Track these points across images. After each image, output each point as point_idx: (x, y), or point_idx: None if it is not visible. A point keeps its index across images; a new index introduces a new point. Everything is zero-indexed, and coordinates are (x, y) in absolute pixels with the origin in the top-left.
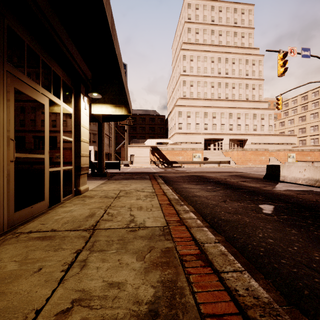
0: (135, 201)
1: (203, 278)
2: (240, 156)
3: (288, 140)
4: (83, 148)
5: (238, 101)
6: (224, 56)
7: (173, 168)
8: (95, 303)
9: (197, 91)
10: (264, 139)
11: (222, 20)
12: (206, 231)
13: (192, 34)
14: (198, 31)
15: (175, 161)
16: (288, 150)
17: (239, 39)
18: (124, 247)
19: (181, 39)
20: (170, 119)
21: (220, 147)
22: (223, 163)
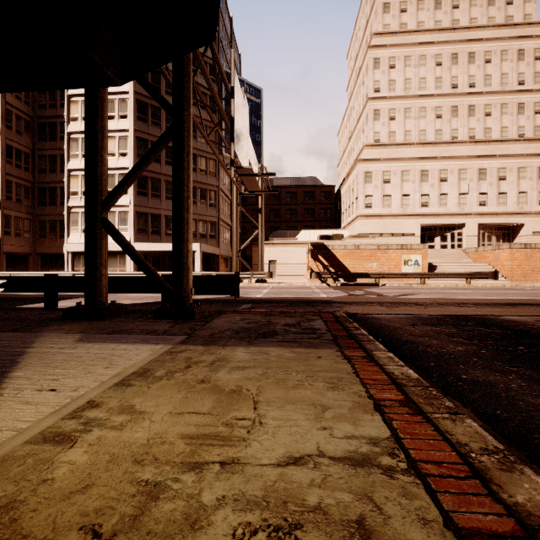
0: None
1: None
2: (518, 260)
3: None
4: None
5: (500, 141)
6: (465, 50)
7: (361, 287)
8: None
9: (405, 129)
10: None
11: None
12: None
13: (393, 15)
14: (406, 7)
15: (364, 273)
16: None
17: (501, 9)
18: None
19: (367, 31)
20: (346, 191)
21: (456, 242)
22: (480, 278)
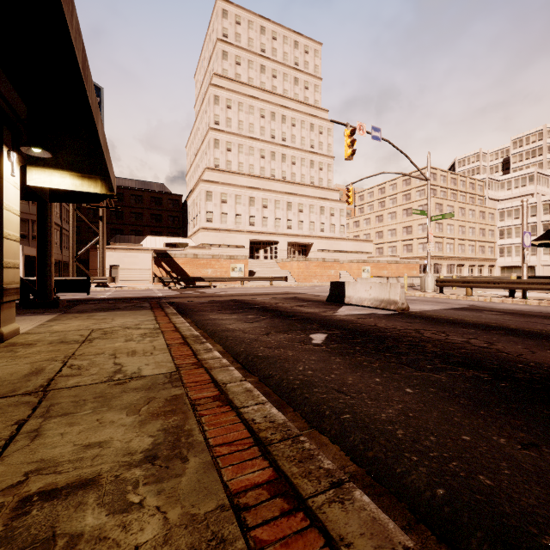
0: (123, 344)
1: (219, 416)
2: (302, 269)
3: (363, 247)
4: (8, 251)
5: (300, 184)
6: (280, 112)
7: (196, 289)
8: (65, 468)
9: (239, 161)
10: (335, 244)
11: (278, 54)
12: (232, 370)
13: (230, 64)
14: (240, 61)
15: (199, 277)
16: (363, 262)
17: (302, 91)
18: (106, 404)
19: (211, 66)
20: (192, 203)
21: (274, 254)
22: (278, 280)
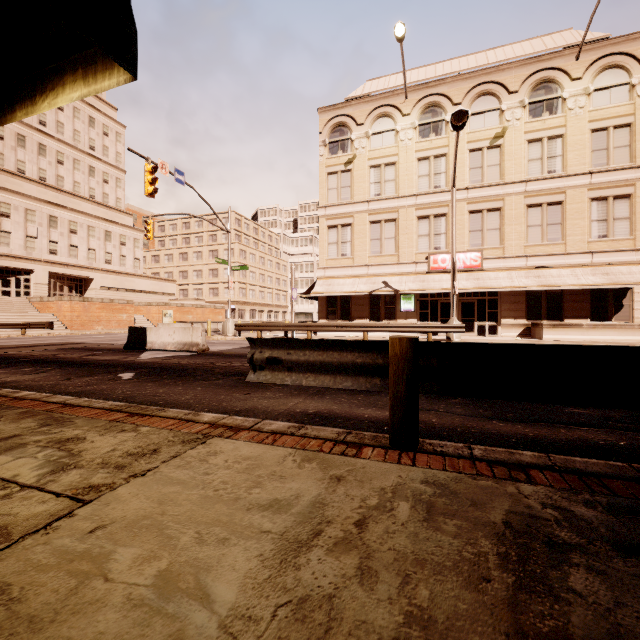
0: None
1: (76, 410)
2: (78, 312)
3: (165, 287)
4: None
5: (73, 195)
6: None
7: None
8: None
9: None
10: (127, 281)
11: None
12: (61, 396)
13: None
14: None
15: None
16: (164, 305)
17: None
18: None
19: None
20: None
21: (23, 289)
22: (37, 328)
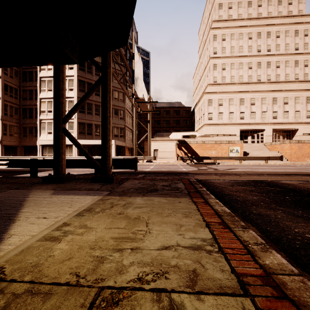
0: None
1: None
2: (294, 150)
3: None
4: None
5: (285, 82)
6: (265, 30)
7: (206, 165)
8: None
9: (231, 75)
10: None
11: None
12: None
13: (224, 10)
14: (232, 6)
15: (207, 157)
16: None
17: (285, 7)
18: None
19: (210, 19)
20: (198, 110)
21: (260, 139)
22: (273, 159)
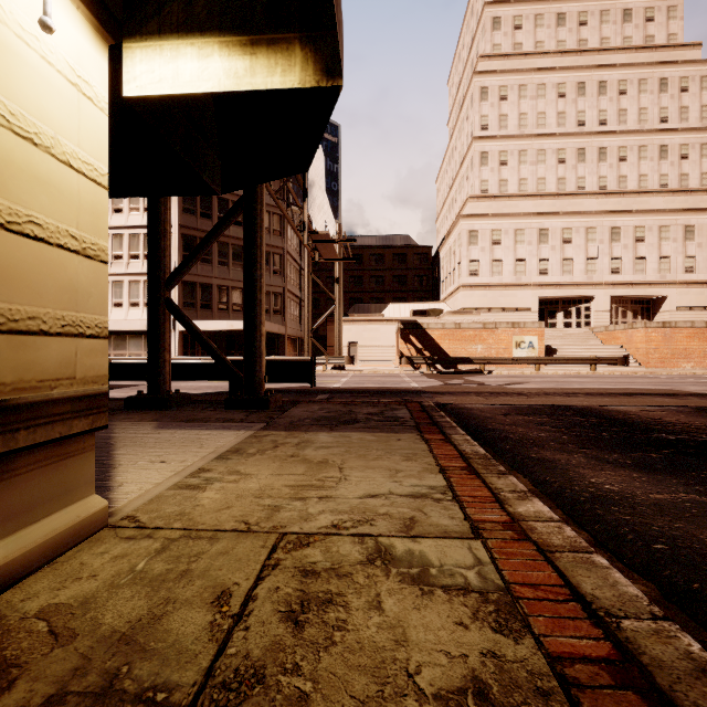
0: None
1: None
2: (655, 342)
3: None
4: (34, 278)
5: (638, 193)
6: (594, 78)
7: (462, 375)
8: None
9: (519, 177)
10: None
11: None
12: None
13: (505, 33)
14: (521, 23)
15: (465, 358)
16: None
17: (639, 27)
18: None
19: (473, 51)
20: (446, 253)
21: (583, 319)
22: (608, 364)
